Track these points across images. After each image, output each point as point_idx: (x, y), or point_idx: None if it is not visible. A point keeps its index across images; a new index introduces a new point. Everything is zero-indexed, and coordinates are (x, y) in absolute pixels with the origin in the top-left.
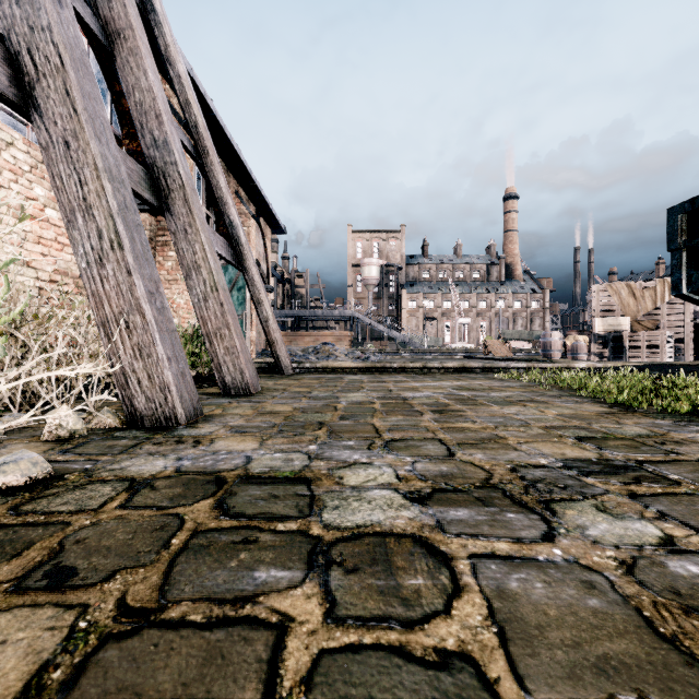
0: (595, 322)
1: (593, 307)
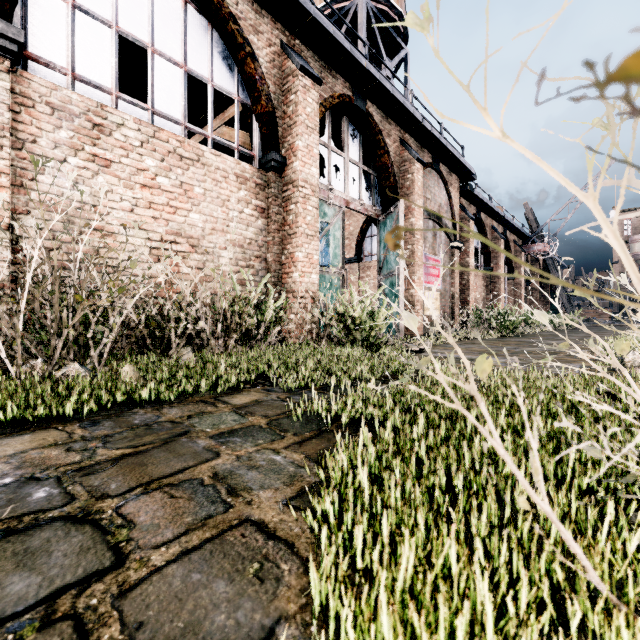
0: None
1: None
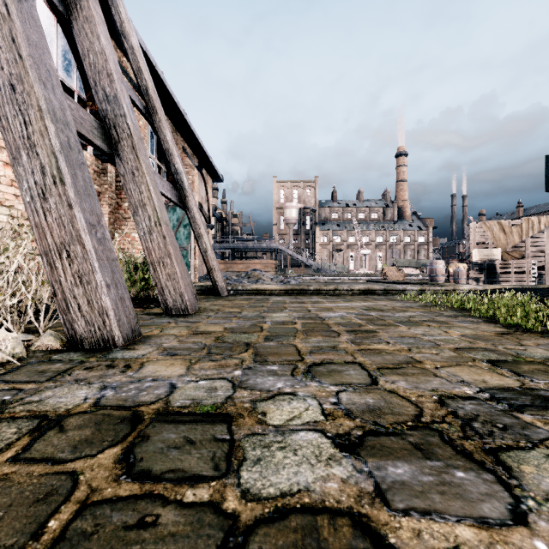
0: (473, 253)
1: (471, 240)
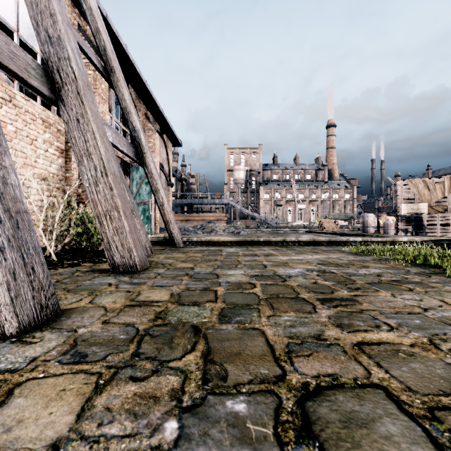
0: (402, 207)
1: (398, 196)
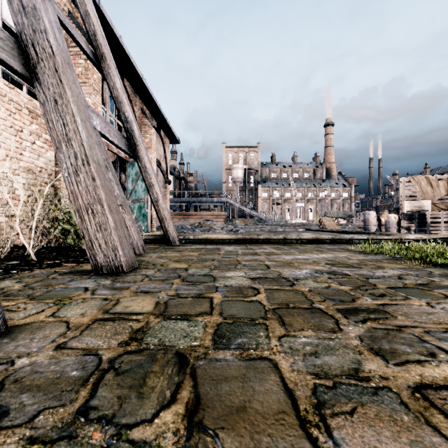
0: (404, 204)
1: (400, 193)
